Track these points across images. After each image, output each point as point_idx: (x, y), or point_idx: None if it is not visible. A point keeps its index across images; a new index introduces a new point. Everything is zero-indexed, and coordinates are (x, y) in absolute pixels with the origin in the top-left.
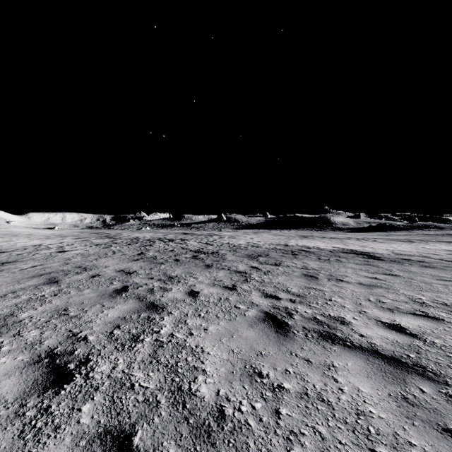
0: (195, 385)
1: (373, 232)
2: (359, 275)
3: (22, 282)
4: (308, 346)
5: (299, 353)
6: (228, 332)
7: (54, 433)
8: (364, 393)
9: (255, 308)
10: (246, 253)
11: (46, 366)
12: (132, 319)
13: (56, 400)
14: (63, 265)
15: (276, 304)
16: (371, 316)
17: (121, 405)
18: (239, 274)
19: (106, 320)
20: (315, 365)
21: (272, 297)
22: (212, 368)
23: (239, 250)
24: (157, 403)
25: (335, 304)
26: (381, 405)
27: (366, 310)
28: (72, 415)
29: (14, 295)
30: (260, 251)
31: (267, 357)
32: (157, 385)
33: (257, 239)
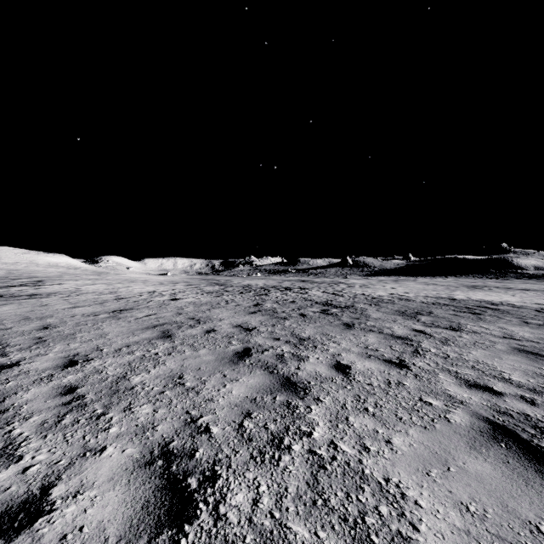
0: None
1: None
2: None
3: (137, 334)
4: None
5: None
6: (434, 455)
7: None
8: None
9: (461, 409)
10: (395, 308)
11: (160, 474)
12: (265, 404)
13: None
14: (176, 316)
15: (499, 405)
16: None
17: None
18: (401, 341)
19: (232, 401)
20: None
21: (483, 389)
22: None
23: (383, 304)
24: None
25: None
26: None
27: None
28: None
29: (128, 350)
30: (416, 307)
31: None
32: None
33: (401, 289)
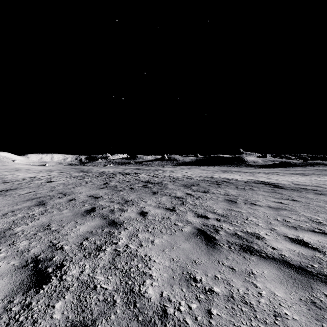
0: (144, 288)
1: (276, 168)
2: (268, 200)
3: (19, 204)
4: (232, 256)
5: (225, 262)
6: (169, 244)
7: (32, 326)
8: (279, 297)
9: (190, 226)
10: (182, 183)
11: (31, 269)
12: (97, 233)
13: (36, 298)
14: (50, 192)
15: (206, 222)
16: (280, 233)
17: (85, 303)
18: (177, 199)
19: (78, 234)
20: (238, 272)
21: (203, 217)
22: (157, 273)
23: (177, 181)
24: (114, 302)
25: (251, 222)
26: (293, 308)
27: (275, 228)
28: (47, 311)
29: (12, 214)
30: (193, 182)
31: (200, 264)
32: (114, 287)
33: (190, 173)
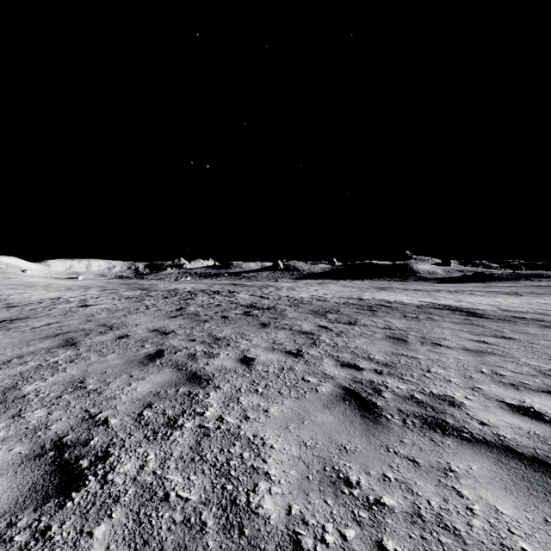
0: (256, 498)
1: (468, 283)
2: (460, 337)
3: (32, 344)
4: (410, 438)
5: (399, 449)
6: (296, 415)
7: None
8: (506, 517)
9: (329, 382)
10: (310, 308)
11: (51, 462)
12: (168, 395)
13: (58, 517)
14: (85, 323)
15: (357, 377)
16: (490, 395)
17: (149, 527)
18: (305, 335)
19: (135, 397)
20: (424, 468)
21: (351, 367)
22: (278, 470)
23: (302, 305)
24: (202, 526)
25: (436, 376)
26: (536, 538)
27: (480, 386)
28: (79, 543)
29: (20, 361)
30: (329, 306)
31: (354, 453)
32: (201, 496)
33: (323, 291)
